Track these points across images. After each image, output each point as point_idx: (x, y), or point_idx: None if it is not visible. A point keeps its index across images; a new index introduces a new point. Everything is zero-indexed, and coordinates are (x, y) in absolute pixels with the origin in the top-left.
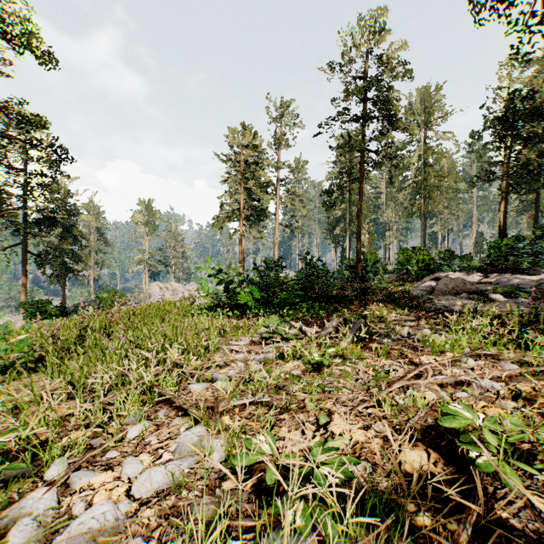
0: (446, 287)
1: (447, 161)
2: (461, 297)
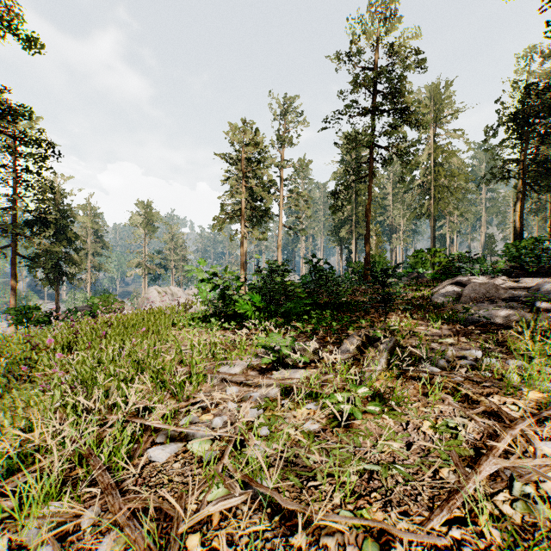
0: (475, 293)
1: (457, 160)
2: (497, 305)
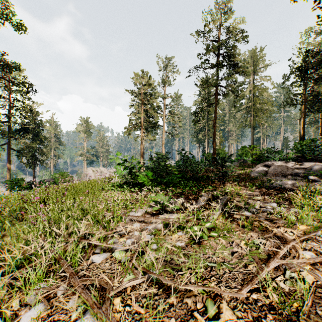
0: (275, 171)
1: (267, 93)
2: (287, 178)
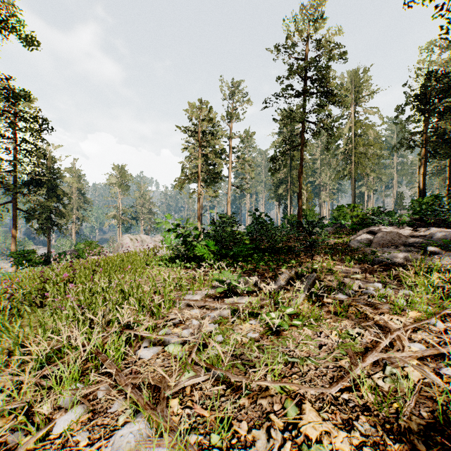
0: (383, 240)
1: (373, 132)
2: (399, 249)
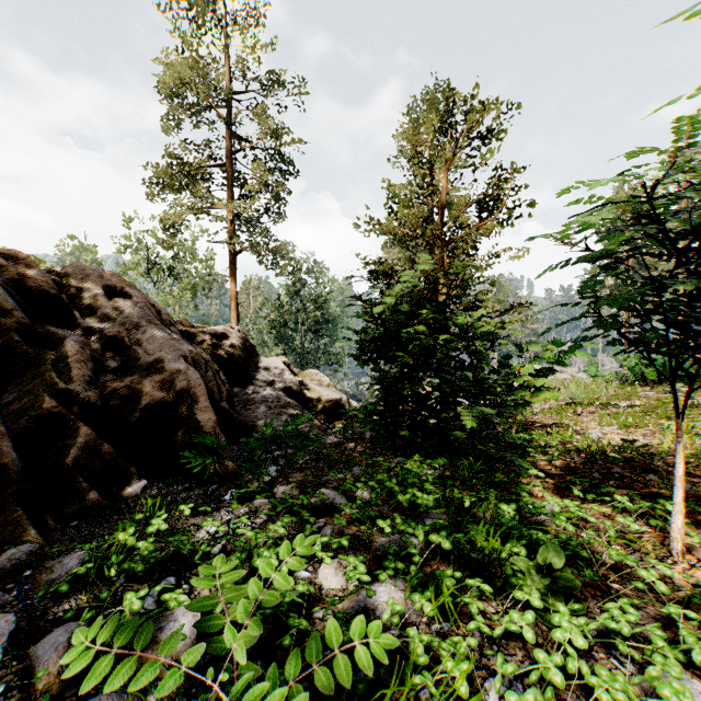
0: None
1: None
2: None
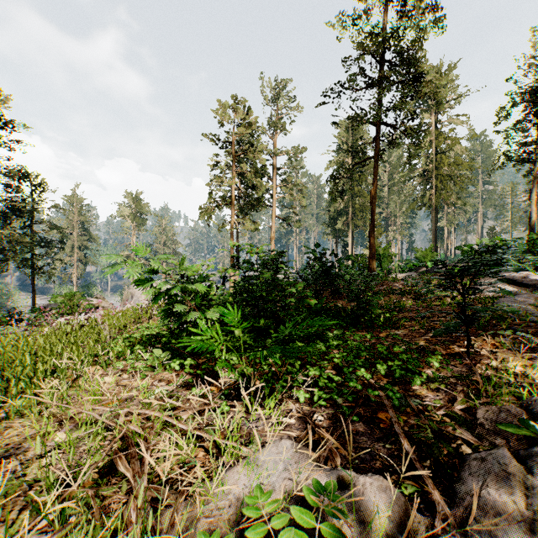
0: None
1: (460, 147)
2: None
